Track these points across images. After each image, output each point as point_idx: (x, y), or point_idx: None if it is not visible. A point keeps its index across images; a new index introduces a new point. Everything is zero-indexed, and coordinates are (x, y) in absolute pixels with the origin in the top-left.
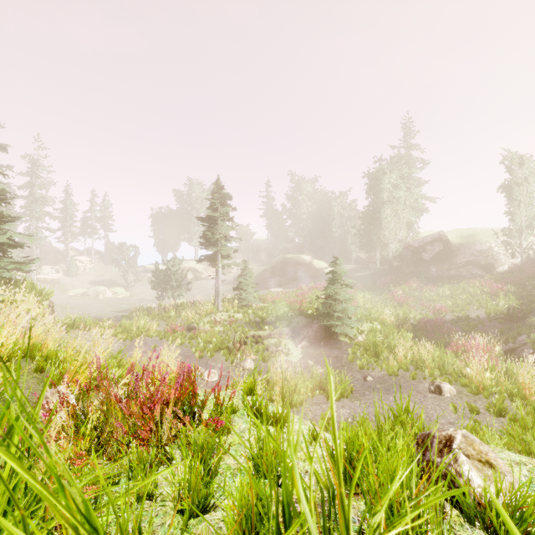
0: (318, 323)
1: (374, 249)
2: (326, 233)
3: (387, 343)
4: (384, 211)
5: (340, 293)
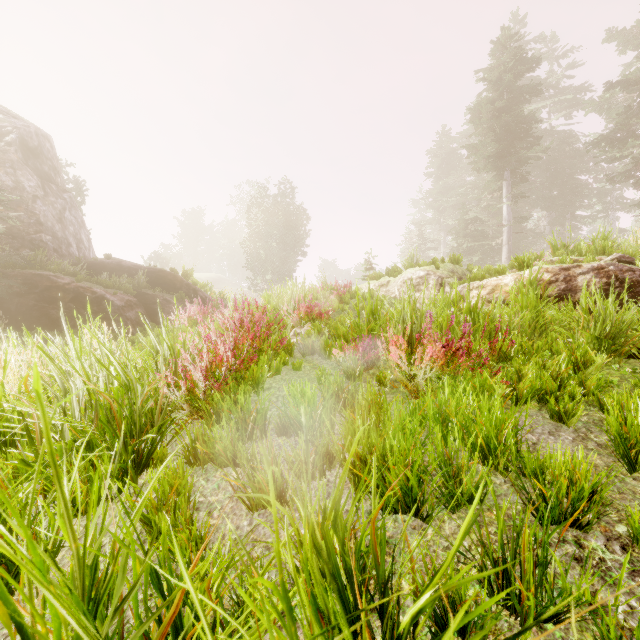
0: None
1: None
2: None
3: None
4: None
5: None
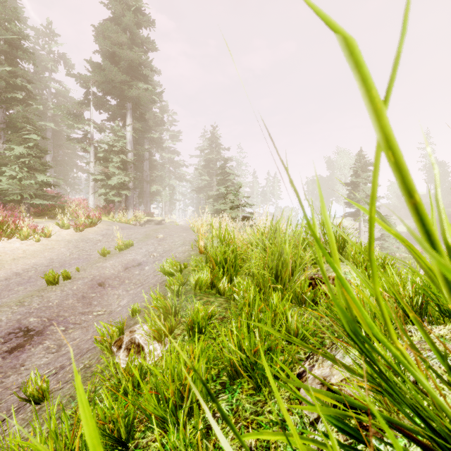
0: None
1: None
2: None
3: None
4: None
5: None
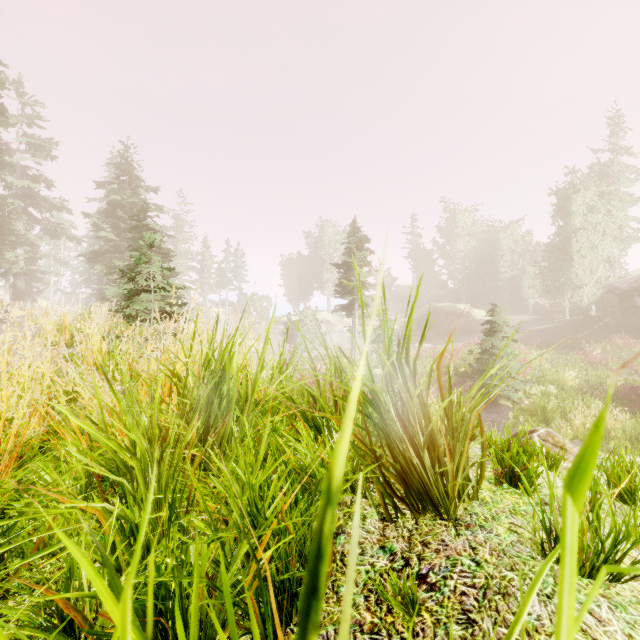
0: (472, 383)
1: (560, 294)
2: (491, 275)
3: (561, 409)
4: (575, 243)
5: (500, 348)
